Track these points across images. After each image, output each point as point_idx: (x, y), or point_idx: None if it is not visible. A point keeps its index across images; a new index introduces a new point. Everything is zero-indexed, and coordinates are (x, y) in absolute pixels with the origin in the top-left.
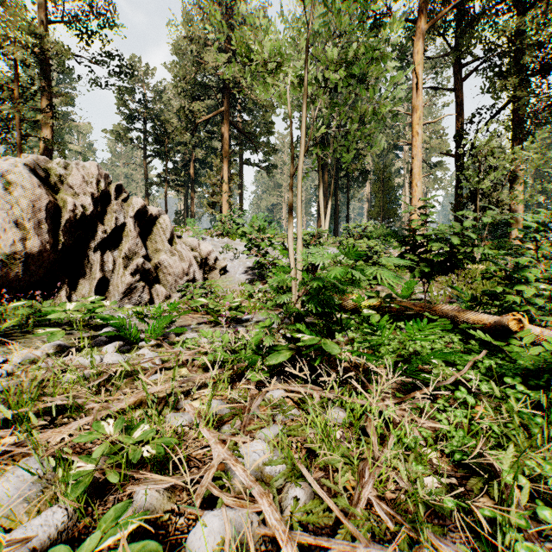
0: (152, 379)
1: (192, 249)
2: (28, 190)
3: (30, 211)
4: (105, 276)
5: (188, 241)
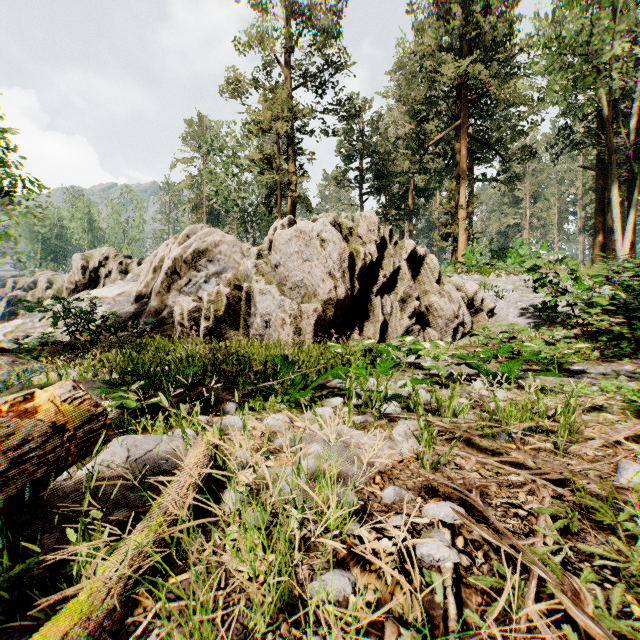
0: (585, 419)
1: (457, 289)
2: (336, 244)
3: (338, 263)
4: (385, 319)
5: (452, 280)
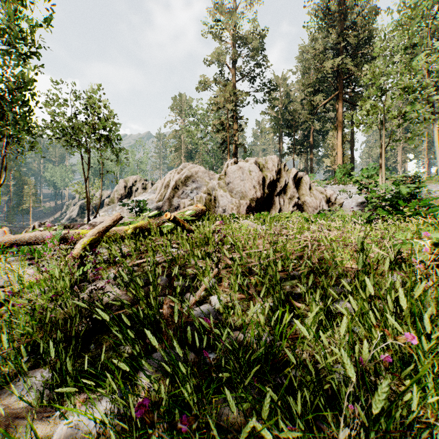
0: None
1: (321, 193)
2: (256, 173)
3: (257, 181)
4: (281, 207)
5: (319, 188)
